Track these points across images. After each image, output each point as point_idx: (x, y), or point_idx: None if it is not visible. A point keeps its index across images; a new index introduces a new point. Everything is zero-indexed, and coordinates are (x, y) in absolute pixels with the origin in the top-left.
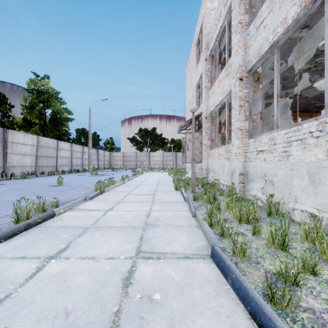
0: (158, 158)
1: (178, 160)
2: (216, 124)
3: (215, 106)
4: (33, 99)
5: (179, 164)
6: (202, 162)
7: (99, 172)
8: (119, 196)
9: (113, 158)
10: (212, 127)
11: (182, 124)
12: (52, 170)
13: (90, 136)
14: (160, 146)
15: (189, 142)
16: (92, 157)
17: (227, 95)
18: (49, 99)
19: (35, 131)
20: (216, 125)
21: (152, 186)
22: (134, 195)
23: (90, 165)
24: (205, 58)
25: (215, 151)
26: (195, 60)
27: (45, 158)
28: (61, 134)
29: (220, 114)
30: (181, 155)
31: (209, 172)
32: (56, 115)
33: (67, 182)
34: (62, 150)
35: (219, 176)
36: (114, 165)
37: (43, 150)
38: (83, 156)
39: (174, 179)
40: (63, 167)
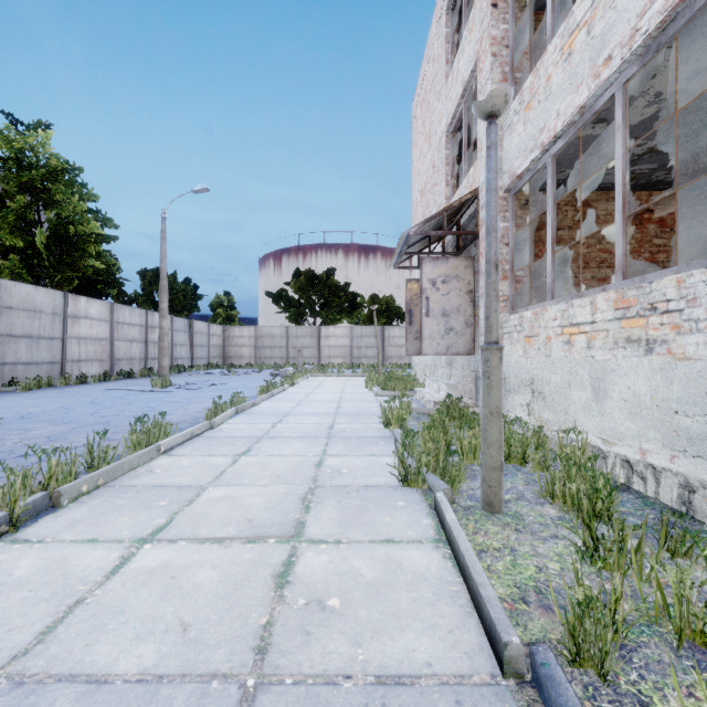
0: (340, 340)
1: (388, 345)
2: (528, 226)
3: (543, 146)
4: (1, 182)
5: (390, 355)
6: (472, 352)
7: (185, 379)
8: (95, 552)
9: (232, 341)
10: (517, 235)
11: (411, 230)
12: (47, 375)
13: (164, 285)
14: (344, 313)
15: (433, 291)
16: (175, 339)
17: (627, 63)
18: (48, 183)
19: (8, 270)
20: (529, 229)
21: (307, 449)
22: (180, 543)
23: (164, 360)
24: (493, 1)
25: (543, 314)
26: (444, 54)
27: (25, 340)
28: (100, 280)
29: (536, 196)
30: (394, 333)
31: (507, 389)
32: (66, 226)
33: (30, 419)
34: (83, 321)
35: (568, 410)
36: (233, 359)
37: (15, 320)
38: (148, 336)
39: (388, 415)
40: (86, 364)
